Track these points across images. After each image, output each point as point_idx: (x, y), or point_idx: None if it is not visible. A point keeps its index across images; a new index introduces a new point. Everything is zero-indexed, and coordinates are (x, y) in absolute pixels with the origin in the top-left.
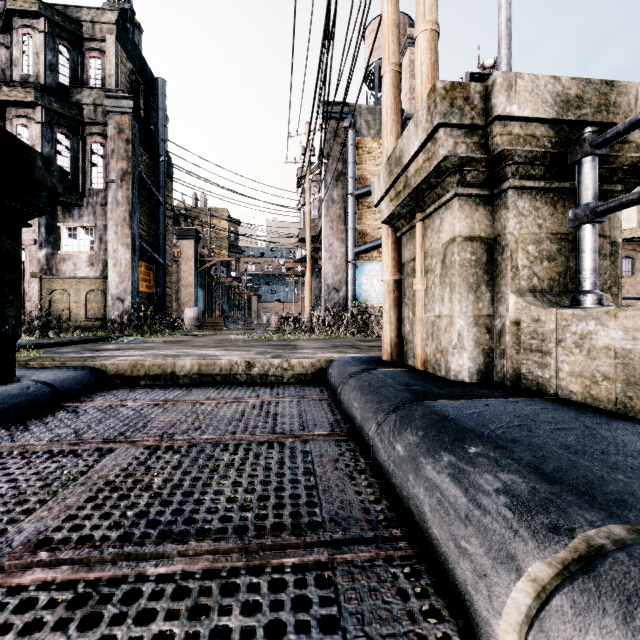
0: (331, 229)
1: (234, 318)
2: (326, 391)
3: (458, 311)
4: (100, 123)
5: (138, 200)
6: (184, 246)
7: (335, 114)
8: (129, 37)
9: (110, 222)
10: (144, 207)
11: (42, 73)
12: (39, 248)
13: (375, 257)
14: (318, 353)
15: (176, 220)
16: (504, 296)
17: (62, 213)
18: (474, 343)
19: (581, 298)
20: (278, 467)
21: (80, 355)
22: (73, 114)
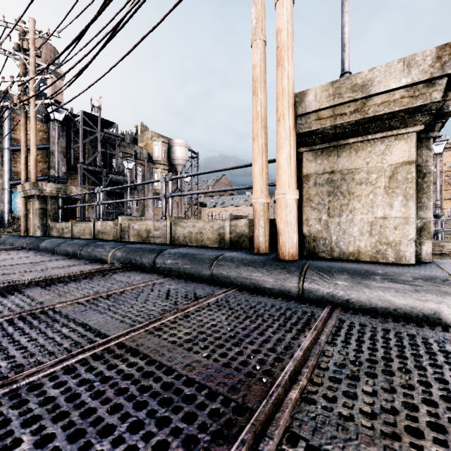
0: None
1: None
2: None
3: (38, 222)
4: None
5: None
6: None
7: None
8: None
9: None
10: None
11: None
12: None
13: None
14: None
15: None
16: (48, 220)
17: None
18: (42, 228)
19: (59, 221)
20: None
21: None
22: None
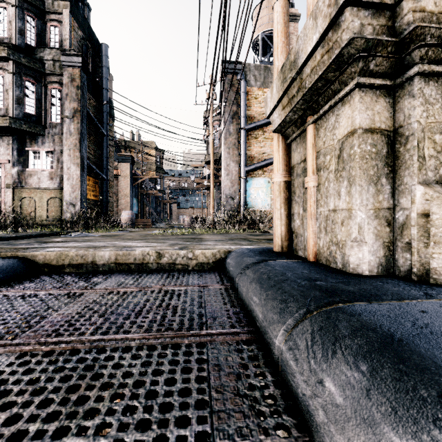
0: (228, 154)
1: (159, 219)
2: (225, 279)
3: (359, 204)
4: (57, 74)
5: (86, 131)
6: (123, 167)
7: (231, 70)
8: (80, 12)
9: (65, 147)
10: (91, 137)
11: (14, 36)
12: (12, 166)
13: (260, 174)
14: (218, 244)
15: (118, 149)
16: (408, 187)
17: (29, 140)
18: (374, 236)
19: None
20: (165, 391)
21: (28, 246)
22: (37, 67)
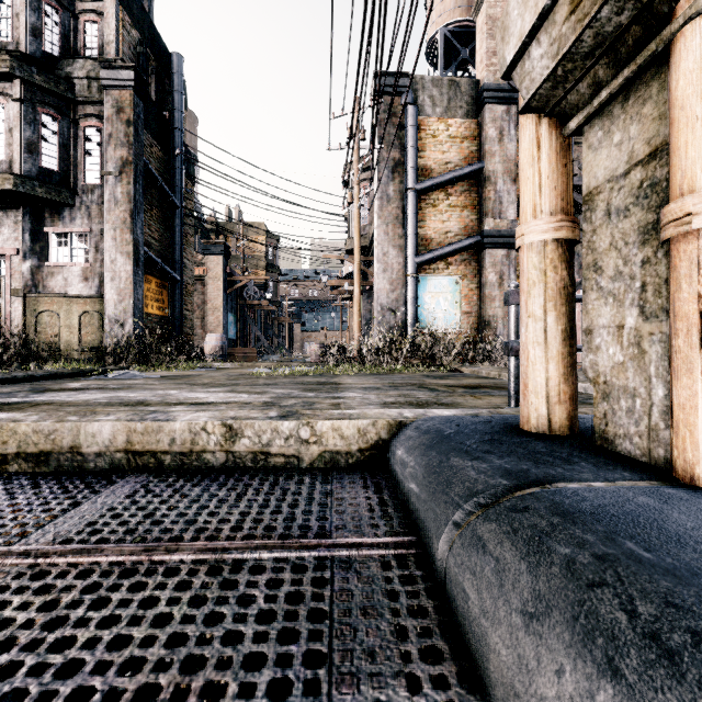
0: (386, 234)
1: (270, 348)
2: (393, 509)
3: None
4: (95, 102)
5: (143, 198)
6: (211, 263)
7: (391, 88)
8: None
9: (107, 225)
10: (155, 210)
11: (23, 39)
12: (22, 259)
13: (442, 269)
14: (371, 399)
15: (206, 235)
16: None
17: (50, 215)
18: None
19: None
20: None
21: None
22: (61, 90)
